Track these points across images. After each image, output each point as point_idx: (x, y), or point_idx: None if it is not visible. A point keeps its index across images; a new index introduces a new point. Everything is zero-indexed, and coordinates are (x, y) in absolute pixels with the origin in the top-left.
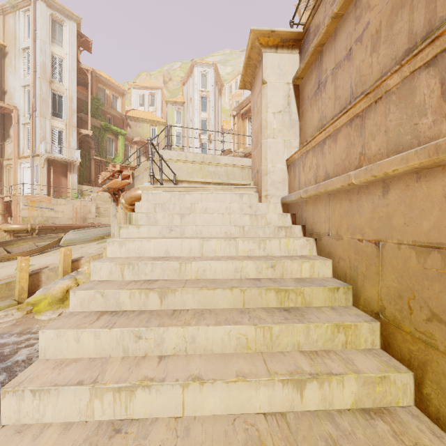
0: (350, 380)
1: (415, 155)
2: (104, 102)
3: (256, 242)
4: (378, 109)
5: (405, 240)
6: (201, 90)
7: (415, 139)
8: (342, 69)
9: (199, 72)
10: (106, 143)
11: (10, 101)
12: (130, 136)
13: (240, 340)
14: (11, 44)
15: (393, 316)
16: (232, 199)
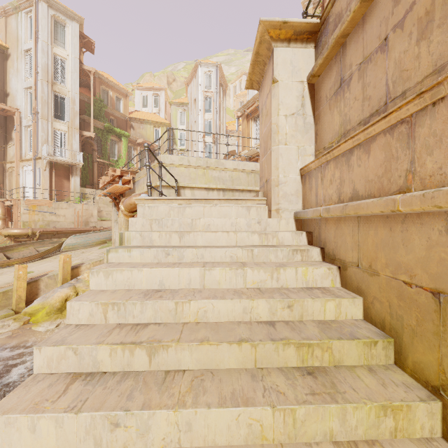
0: None
1: None
2: (107, 103)
3: (267, 271)
4: (437, 113)
5: None
6: (205, 90)
7: None
8: (373, 63)
9: (203, 72)
10: (109, 145)
11: (13, 103)
12: (133, 137)
13: (252, 427)
14: (13, 46)
15: None
16: (238, 213)
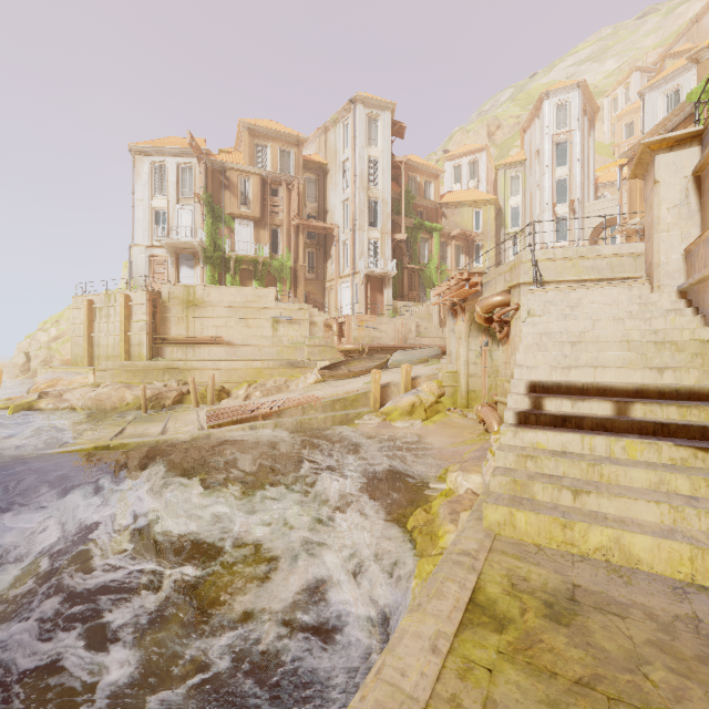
0: (693, 371)
1: None
2: (414, 193)
3: (641, 320)
4: None
5: None
6: (556, 133)
7: None
8: None
9: (552, 105)
10: (418, 246)
11: (331, 220)
12: (447, 230)
13: (625, 360)
14: (332, 160)
15: None
16: (619, 293)
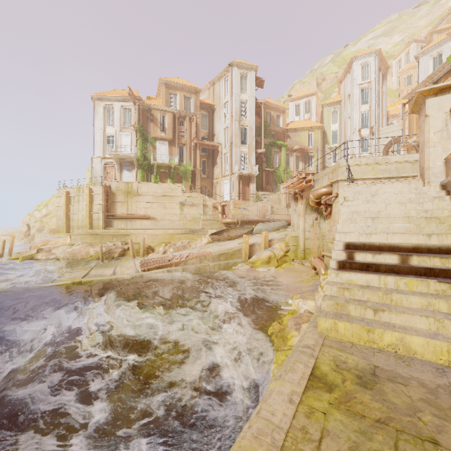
0: (450, 235)
1: None
2: (269, 122)
3: (417, 203)
4: None
5: None
6: (361, 83)
7: None
8: None
9: (359, 65)
10: (272, 156)
11: (217, 140)
12: (290, 146)
13: (406, 229)
14: (217, 102)
15: None
16: (402, 186)
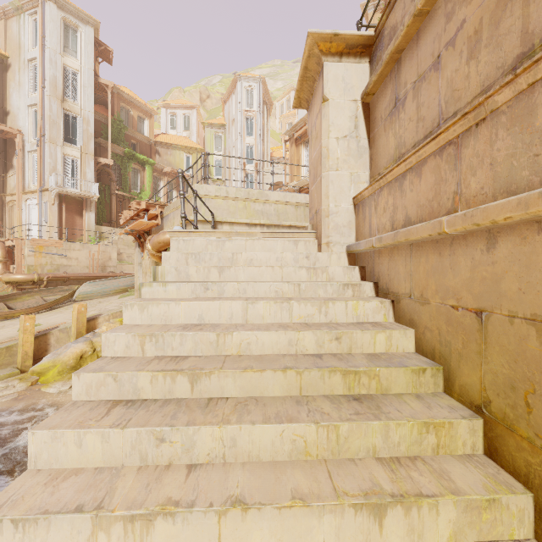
0: (446, 505)
1: (539, 199)
2: (127, 124)
3: (315, 305)
4: (480, 134)
5: (521, 312)
6: (246, 109)
7: (536, 176)
8: (427, 82)
9: (243, 87)
10: (130, 175)
11: (14, 124)
12: (159, 166)
13: (296, 443)
14: (15, 54)
15: (502, 412)
16: (284, 247)
